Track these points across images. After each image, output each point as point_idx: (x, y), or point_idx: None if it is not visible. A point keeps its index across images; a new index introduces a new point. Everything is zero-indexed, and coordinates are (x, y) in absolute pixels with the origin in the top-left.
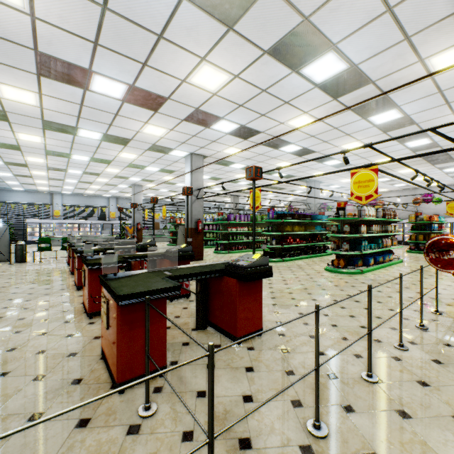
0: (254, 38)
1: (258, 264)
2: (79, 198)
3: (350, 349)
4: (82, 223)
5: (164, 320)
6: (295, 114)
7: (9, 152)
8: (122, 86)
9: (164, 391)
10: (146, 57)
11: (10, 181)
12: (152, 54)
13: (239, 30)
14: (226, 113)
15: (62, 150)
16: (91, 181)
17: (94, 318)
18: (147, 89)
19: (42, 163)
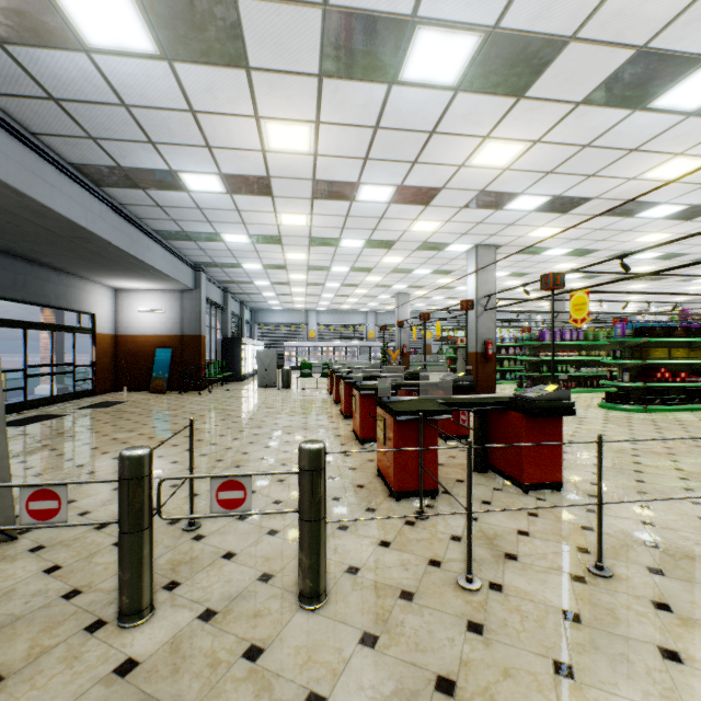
0: (557, 95)
1: (552, 397)
2: (333, 315)
3: None
4: (337, 346)
5: (436, 443)
6: (656, 161)
7: (276, 273)
8: (389, 189)
9: (435, 508)
10: (416, 156)
11: (272, 301)
12: (423, 150)
13: (533, 94)
14: (526, 186)
15: (322, 264)
16: (348, 294)
17: (365, 445)
18: (416, 185)
19: (302, 279)
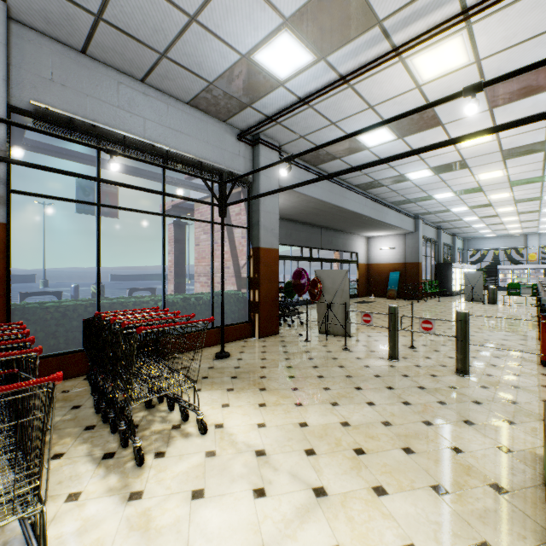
0: None
1: None
2: None
3: None
4: None
5: None
6: None
7: (482, 210)
8: None
9: None
10: None
11: (482, 230)
12: None
13: None
14: None
15: (530, 196)
16: None
17: None
18: None
19: (511, 211)
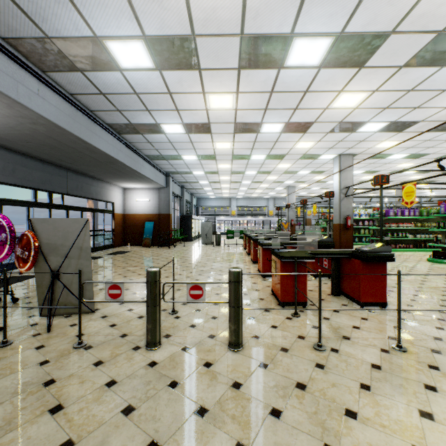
0: (386, 64)
1: (379, 250)
2: (246, 200)
3: None
4: (249, 220)
5: (305, 276)
6: None
7: (212, 176)
8: (280, 125)
9: (304, 312)
10: (296, 105)
11: (209, 192)
12: (301, 102)
13: (369, 65)
14: (371, 117)
15: (240, 170)
16: (256, 187)
17: (265, 278)
18: (297, 122)
19: (227, 179)
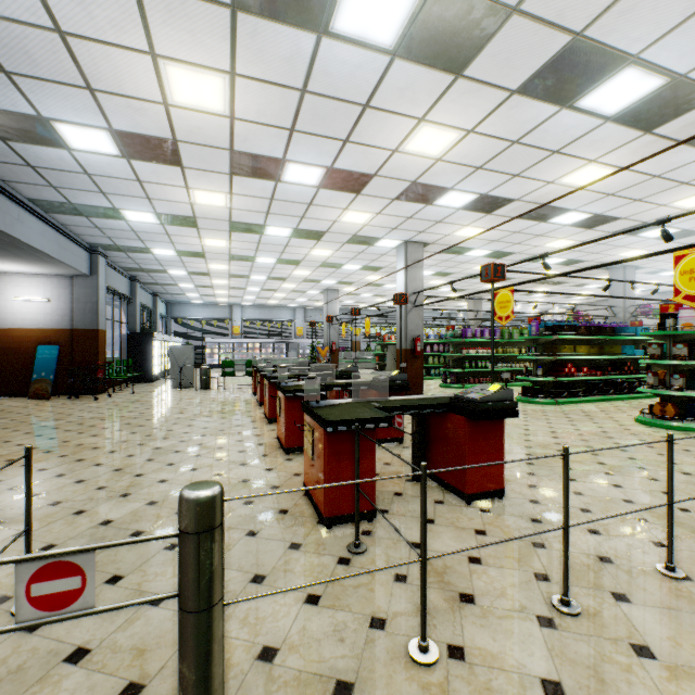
0: (494, 79)
1: (496, 398)
2: (260, 310)
3: (647, 534)
4: (264, 343)
5: (373, 456)
6: (573, 166)
7: (194, 261)
8: (318, 170)
9: (373, 535)
10: (348, 133)
11: (191, 293)
12: (356, 127)
13: (471, 74)
14: (456, 181)
15: (246, 253)
16: (275, 288)
17: (291, 455)
18: (348, 169)
19: (224, 270)
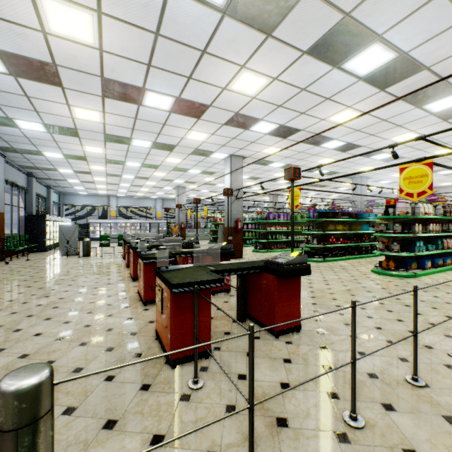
0: (292, 41)
1: (296, 262)
2: (130, 200)
3: (394, 352)
4: (133, 223)
5: (209, 308)
6: (337, 109)
7: (78, 163)
8: (170, 99)
9: (209, 370)
10: (191, 72)
11: (78, 186)
12: (196, 68)
13: (277, 35)
14: (265, 114)
15: (118, 159)
16: (141, 184)
17: (148, 306)
18: (191, 100)
19: (102, 170)
